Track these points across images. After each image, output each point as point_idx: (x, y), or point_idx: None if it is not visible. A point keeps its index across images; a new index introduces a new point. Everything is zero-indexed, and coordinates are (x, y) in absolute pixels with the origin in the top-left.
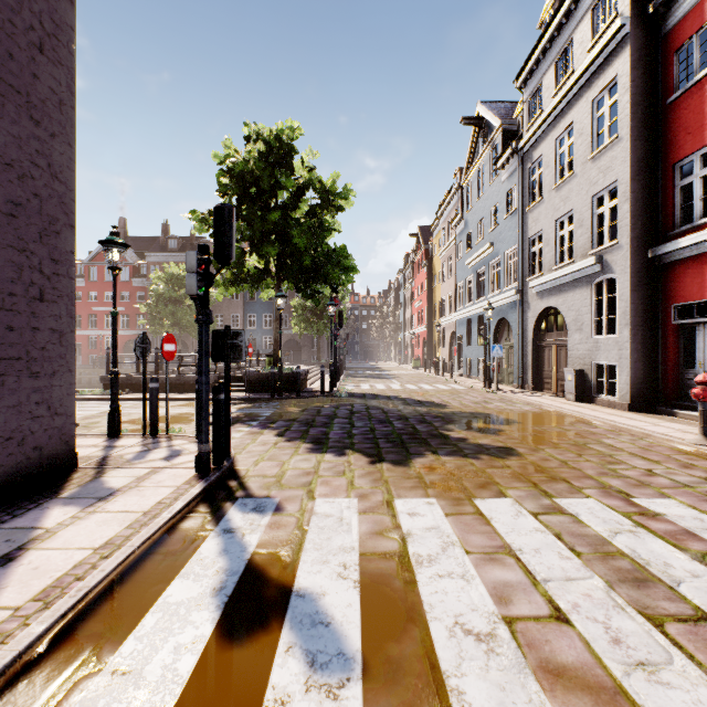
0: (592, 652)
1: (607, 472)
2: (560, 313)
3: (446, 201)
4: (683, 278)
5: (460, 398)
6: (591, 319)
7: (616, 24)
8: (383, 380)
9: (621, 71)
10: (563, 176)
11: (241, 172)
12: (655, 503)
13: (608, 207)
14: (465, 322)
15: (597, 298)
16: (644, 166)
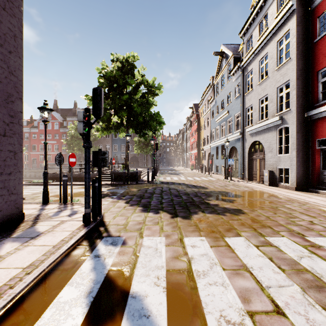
0: None
1: (290, 222)
2: (261, 143)
3: (206, 91)
4: (322, 126)
5: (213, 184)
6: (276, 146)
7: (289, 4)
8: (177, 175)
9: (291, 27)
10: (262, 79)
11: (109, 77)
12: (318, 239)
13: (285, 92)
14: (215, 148)
15: (279, 136)
16: (303, 72)
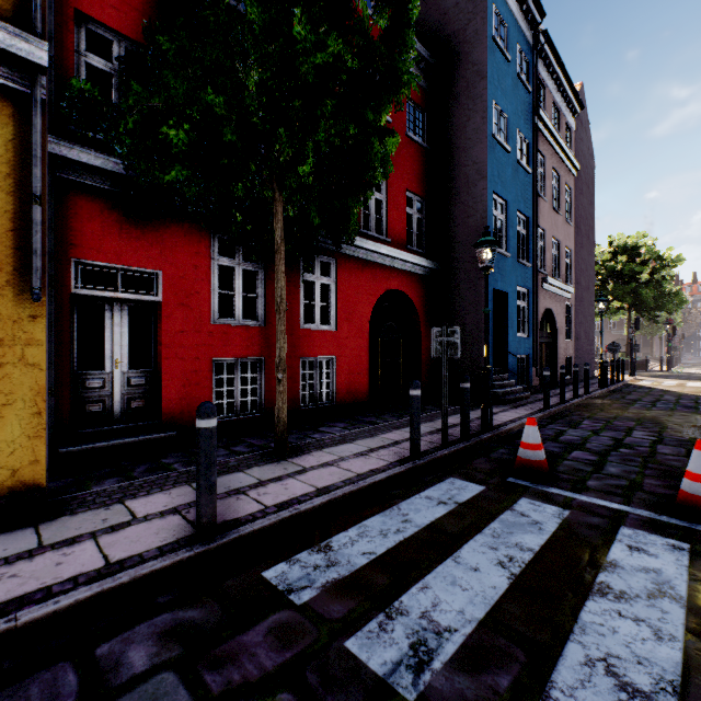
0: None
1: None
2: None
3: None
4: None
5: None
6: None
7: None
8: None
9: None
10: None
11: (611, 267)
12: None
13: None
14: None
15: None
16: None
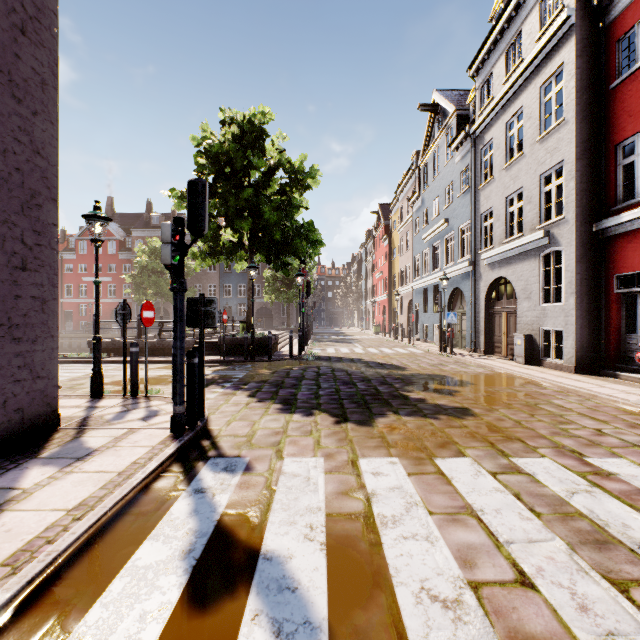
0: (560, 620)
1: (559, 431)
2: (510, 282)
3: (405, 181)
4: (625, 250)
5: (417, 361)
6: (539, 288)
7: (563, 16)
8: (347, 344)
9: (567, 59)
10: (512, 157)
11: (216, 153)
12: (607, 462)
13: (554, 184)
14: (422, 291)
15: (544, 269)
16: (589, 146)
